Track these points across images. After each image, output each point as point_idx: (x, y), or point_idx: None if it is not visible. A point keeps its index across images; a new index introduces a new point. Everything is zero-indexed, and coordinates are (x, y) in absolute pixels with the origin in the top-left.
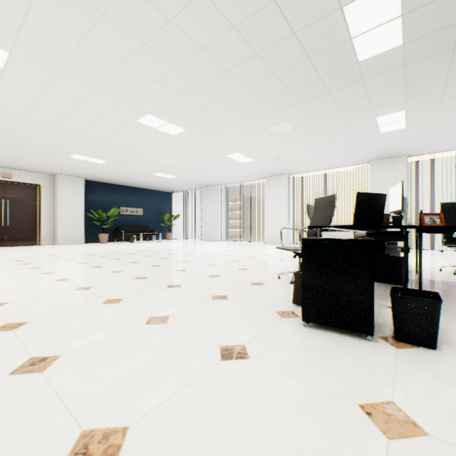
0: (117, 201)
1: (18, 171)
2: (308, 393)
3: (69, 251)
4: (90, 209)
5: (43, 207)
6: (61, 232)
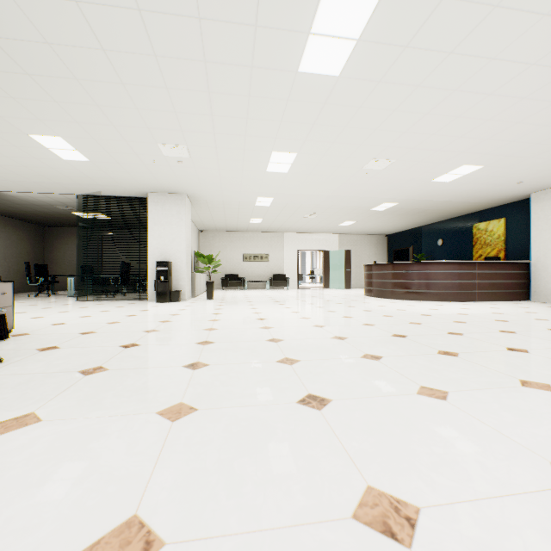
0: None
1: None
2: (28, 324)
3: None
4: None
5: None
6: None
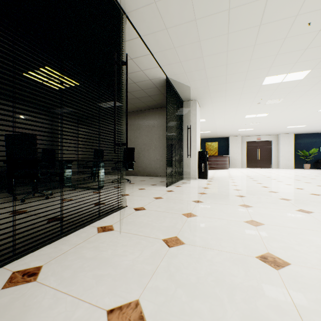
0: (316, 144)
1: (262, 136)
2: None
3: (285, 171)
4: (297, 149)
5: (272, 151)
6: (281, 162)
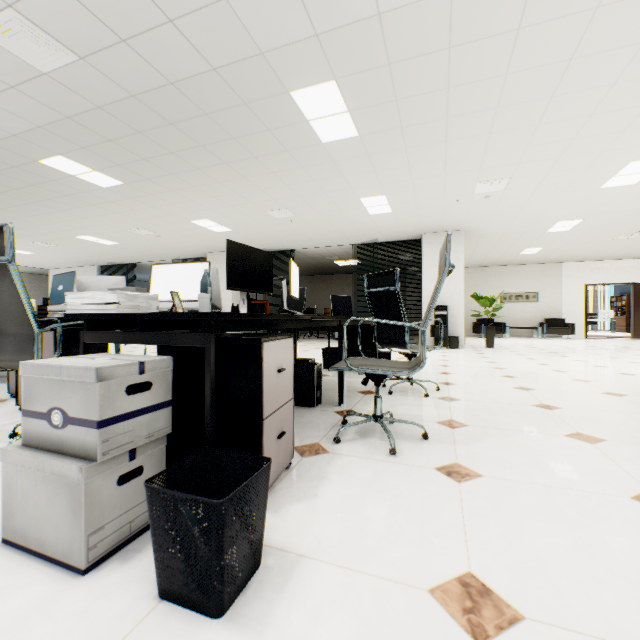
0: None
1: None
2: None
3: None
4: None
5: None
6: None
